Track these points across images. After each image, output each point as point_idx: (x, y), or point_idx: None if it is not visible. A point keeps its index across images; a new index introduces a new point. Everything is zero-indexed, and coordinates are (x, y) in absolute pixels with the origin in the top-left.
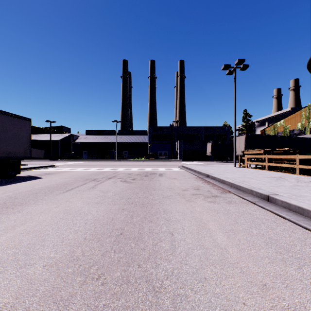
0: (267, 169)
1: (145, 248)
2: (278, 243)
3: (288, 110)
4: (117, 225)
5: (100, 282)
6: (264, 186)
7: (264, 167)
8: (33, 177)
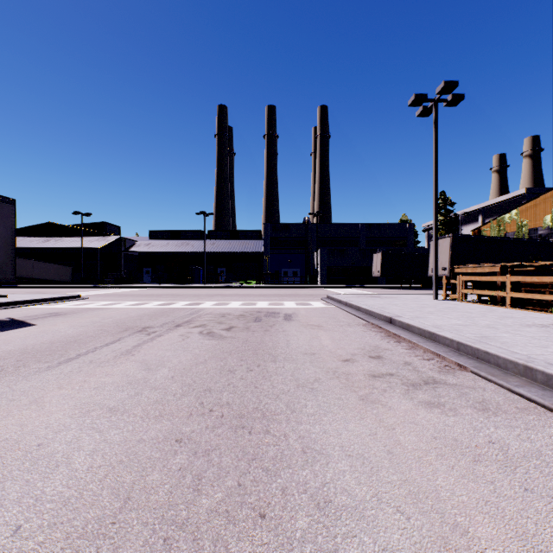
0: (511, 306)
1: None
2: None
3: (521, 192)
4: (130, 547)
5: None
6: (549, 353)
7: (501, 300)
8: (15, 323)
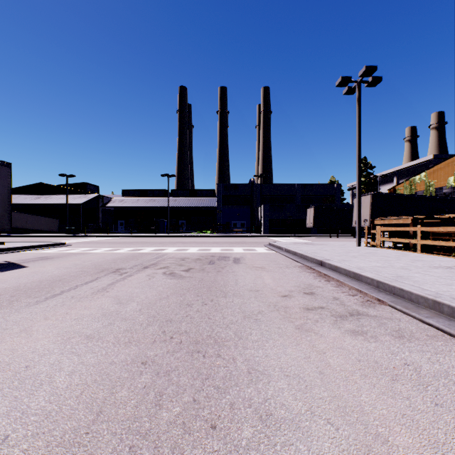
0: (421, 251)
1: None
2: None
3: (429, 158)
4: (101, 454)
5: None
6: (453, 290)
7: (412, 247)
8: (11, 265)
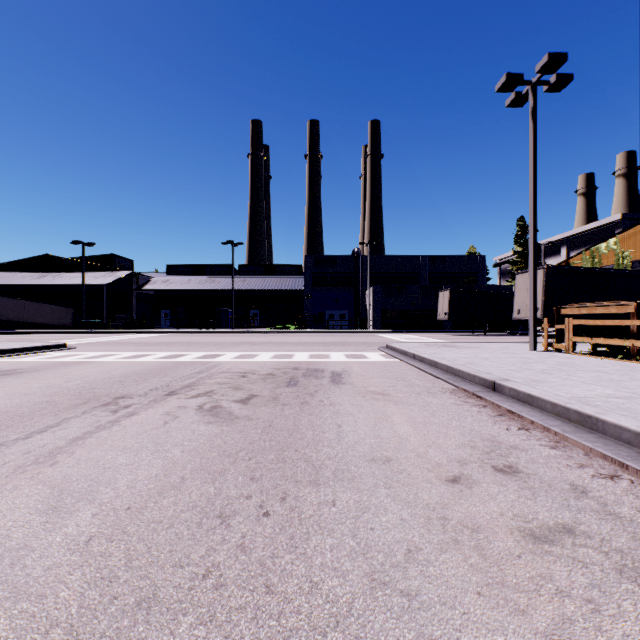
0: None
1: None
2: None
3: (615, 218)
4: None
5: None
6: None
7: (636, 353)
8: None
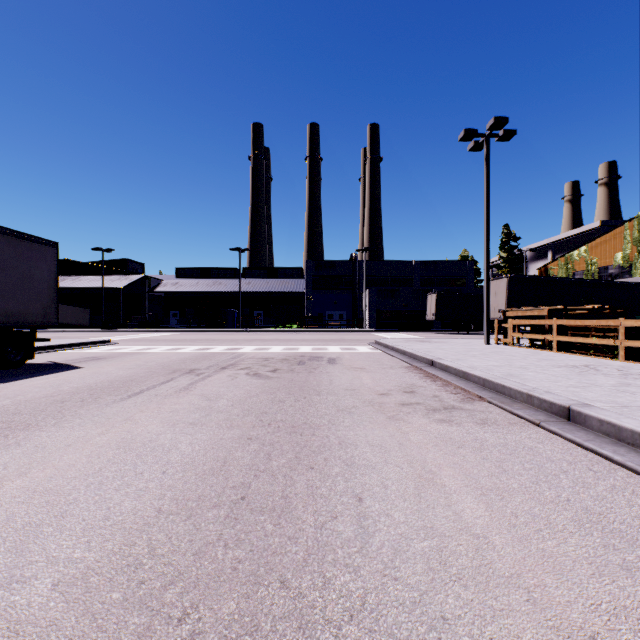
0: (557, 350)
1: (298, 534)
2: (605, 522)
3: (595, 225)
4: (235, 477)
5: (187, 630)
6: (555, 386)
7: (549, 344)
8: (62, 366)
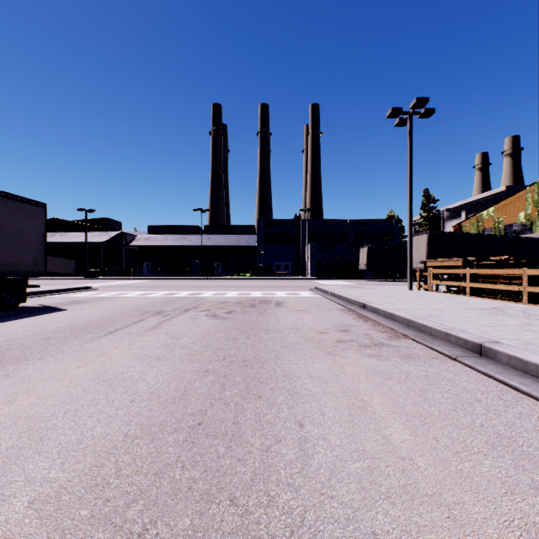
0: (470, 294)
1: (246, 456)
2: (515, 445)
3: (501, 190)
4: (193, 405)
5: None
6: (469, 325)
7: (463, 290)
8: (50, 308)
